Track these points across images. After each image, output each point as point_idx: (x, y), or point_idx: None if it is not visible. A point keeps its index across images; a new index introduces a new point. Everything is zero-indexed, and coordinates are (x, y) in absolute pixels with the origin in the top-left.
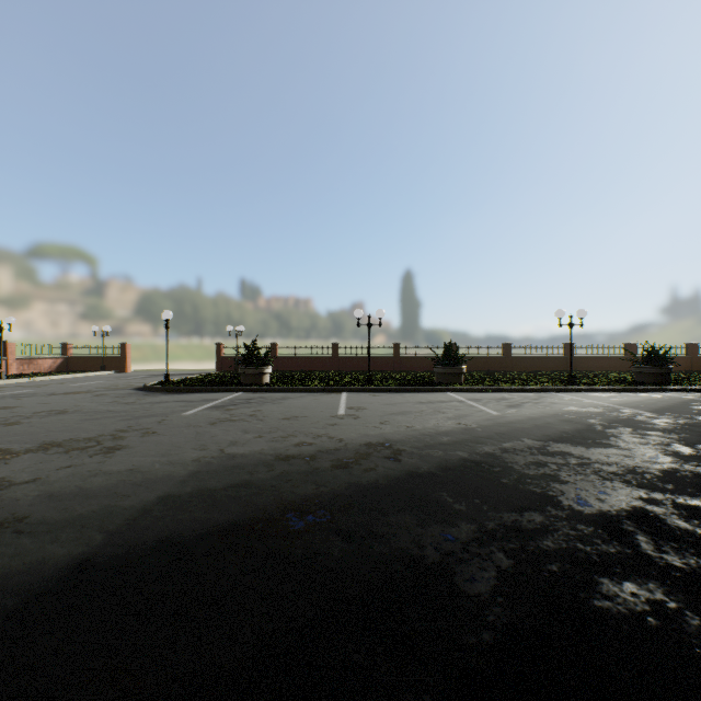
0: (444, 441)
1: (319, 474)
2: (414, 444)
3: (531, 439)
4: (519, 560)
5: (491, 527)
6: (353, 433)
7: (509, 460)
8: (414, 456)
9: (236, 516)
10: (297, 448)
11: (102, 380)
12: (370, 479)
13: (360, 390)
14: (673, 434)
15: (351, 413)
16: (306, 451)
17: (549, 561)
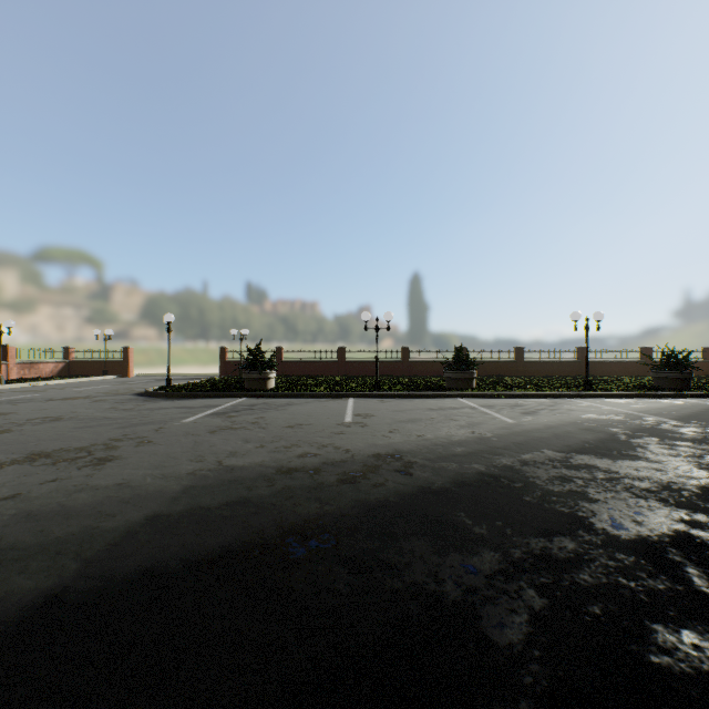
0: (458, 452)
1: (323, 490)
2: (426, 455)
3: (552, 450)
4: (554, 599)
5: (517, 556)
6: (360, 442)
7: (531, 474)
8: (427, 469)
9: (229, 541)
10: (300, 460)
11: (103, 385)
12: (380, 496)
13: (368, 396)
14: (704, 444)
15: (358, 420)
16: (309, 463)
17: (589, 600)
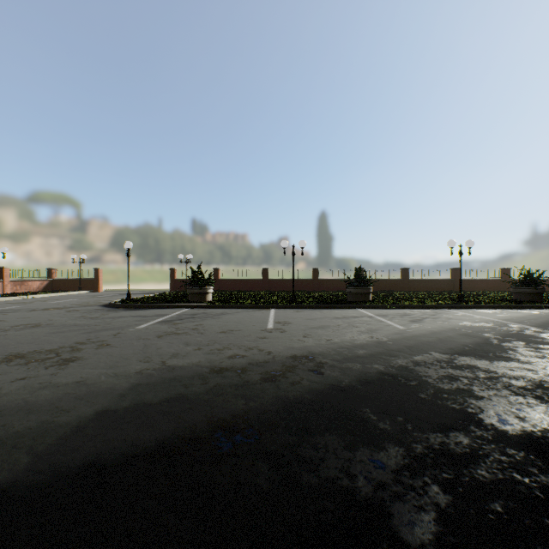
0: (360, 354)
1: (248, 388)
2: (334, 356)
3: (438, 352)
4: (457, 495)
5: (419, 451)
6: (280, 345)
7: (423, 373)
8: (335, 369)
9: (165, 435)
10: (230, 360)
11: (77, 298)
12: (296, 393)
13: (286, 307)
14: None
15: (278, 327)
16: (238, 364)
17: (490, 497)
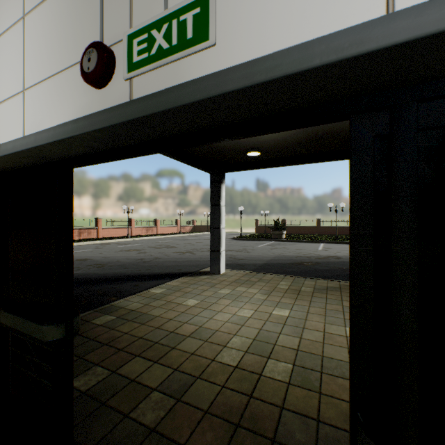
0: None
1: (311, 259)
2: (347, 257)
3: None
4: None
5: None
6: (323, 253)
7: None
8: (344, 259)
9: (291, 262)
10: (303, 255)
11: None
12: (327, 261)
13: (331, 242)
14: None
15: (324, 249)
16: (306, 256)
17: None
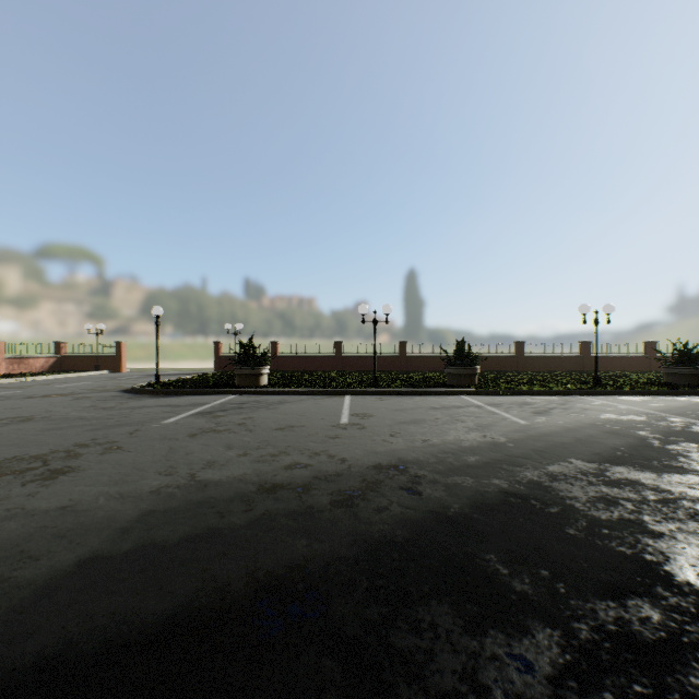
0: (472, 463)
1: (313, 518)
2: (435, 466)
3: (581, 460)
4: None
5: (585, 636)
6: (358, 449)
7: (565, 494)
8: (438, 486)
9: (179, 605)
10: (288, 472)
11: (92, 381)
12: (383, 526)
13: (365, 393)
14: None
15: (355, 421)
16: (298, 478)
17: None
